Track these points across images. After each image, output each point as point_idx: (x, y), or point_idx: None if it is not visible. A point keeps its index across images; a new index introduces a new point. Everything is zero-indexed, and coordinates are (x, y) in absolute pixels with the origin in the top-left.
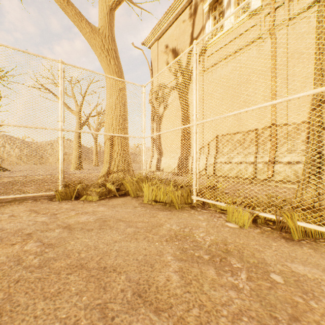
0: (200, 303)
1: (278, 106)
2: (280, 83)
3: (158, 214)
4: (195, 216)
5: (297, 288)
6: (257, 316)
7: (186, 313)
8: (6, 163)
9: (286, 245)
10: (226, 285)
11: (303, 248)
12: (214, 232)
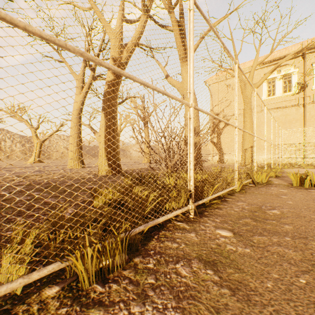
0: None
1: None
2: (307, 126)
3: None
4: None
5: None
6: None
7: None
8: (13, 158)
9: None
10: None
11: None
12: None
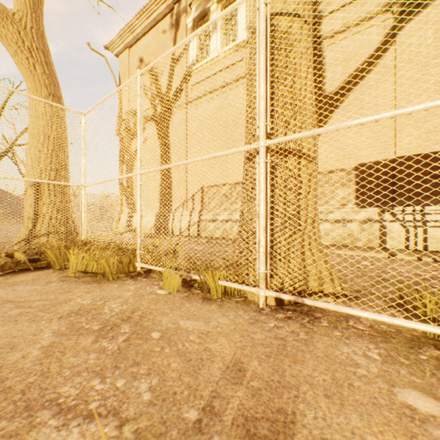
0: (46, 371)
1: (207, 162)
2: None
3: (77, 288)
4: (128, 286)
5: (166, 340)
6: (101, 369)
7: (19, 382)
8: None
9: (199, 304)
10: (94, 350)
11: (213, 305)
12: (133, 301)
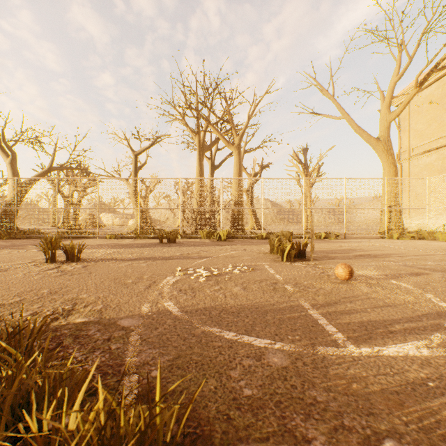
0: None
1: None
2: None
3: None
4: None
5: None
6: None
7: None
8: None
9: None
10: None
11: None
12: None
